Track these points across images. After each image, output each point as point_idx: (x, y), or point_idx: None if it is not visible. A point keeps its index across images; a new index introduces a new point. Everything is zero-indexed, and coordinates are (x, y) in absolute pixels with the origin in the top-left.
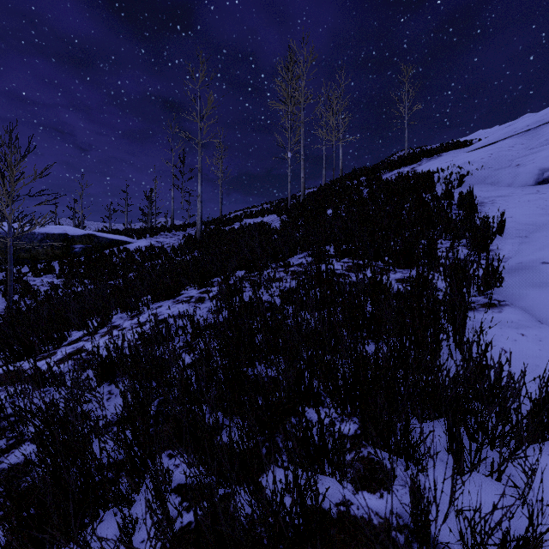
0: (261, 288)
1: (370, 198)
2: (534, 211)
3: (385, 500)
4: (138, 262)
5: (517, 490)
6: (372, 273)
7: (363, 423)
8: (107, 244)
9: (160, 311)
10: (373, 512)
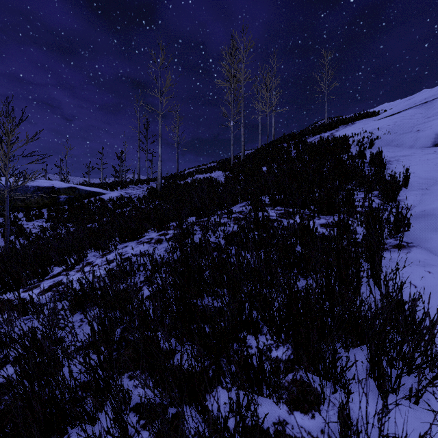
0: (208, 232)
1: (297, 158)
2: (433, 168)
3: (316, 420)
4: (110, 210)
5: (433, 413)
6: (301, 219)
7: (296, 350)
8: (86, 195)
9: (126, 251)
10: (306, 432)
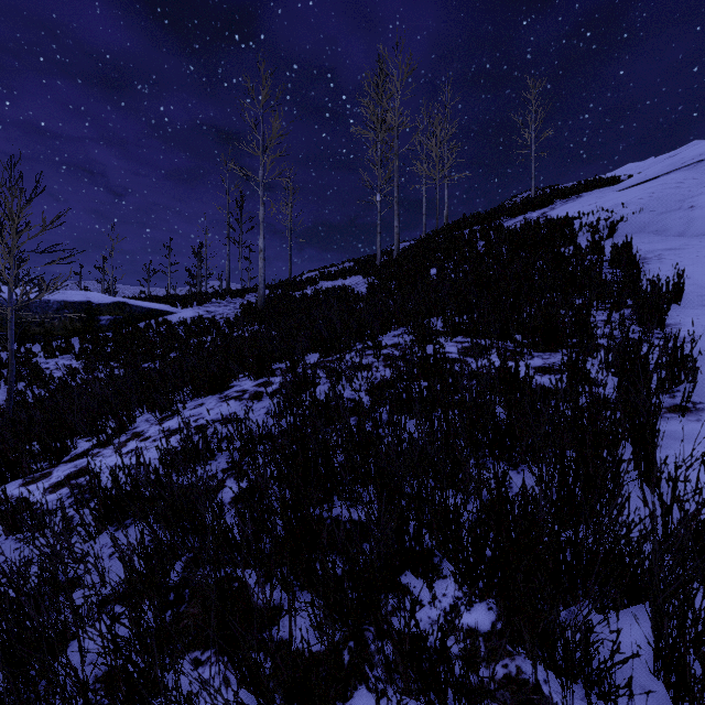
0: (341, 380)
1: (487, 253)
2: None
3: None
4: (181, 339)
5: None
6: (503, 360)
7: (508, 617)
8: (142, 315)
9: (200, 413)
10: None
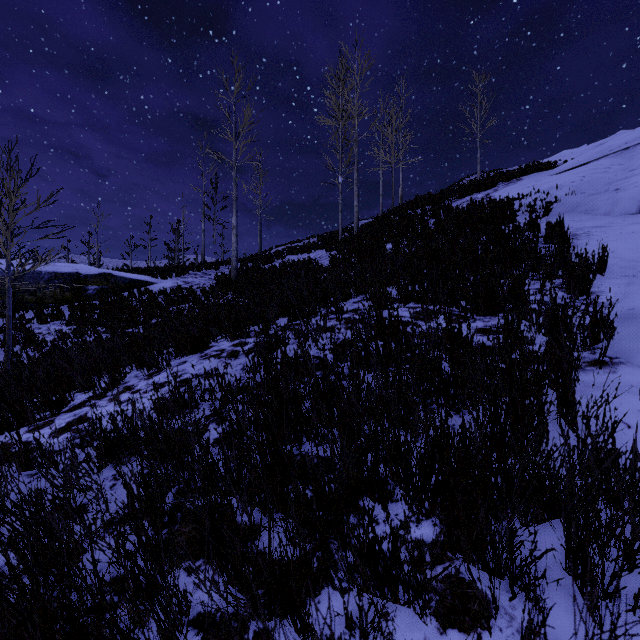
0: (308, 340)
1: (437, 230)
2: None
3: None
4: (162, 307)
5: None
6: (448, 322)
7: (448, 528)
8: (126, 285)
9: (184, 369)
10: None
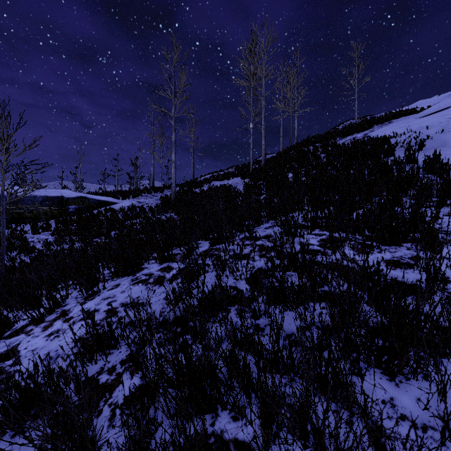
0: (226, 270)
1: (328, 163)
2: None
3: None
4: (120, 222)
5: None
6: (365, 260)
7: None
8: (96, 205)
9: (114, 295)
10: None
